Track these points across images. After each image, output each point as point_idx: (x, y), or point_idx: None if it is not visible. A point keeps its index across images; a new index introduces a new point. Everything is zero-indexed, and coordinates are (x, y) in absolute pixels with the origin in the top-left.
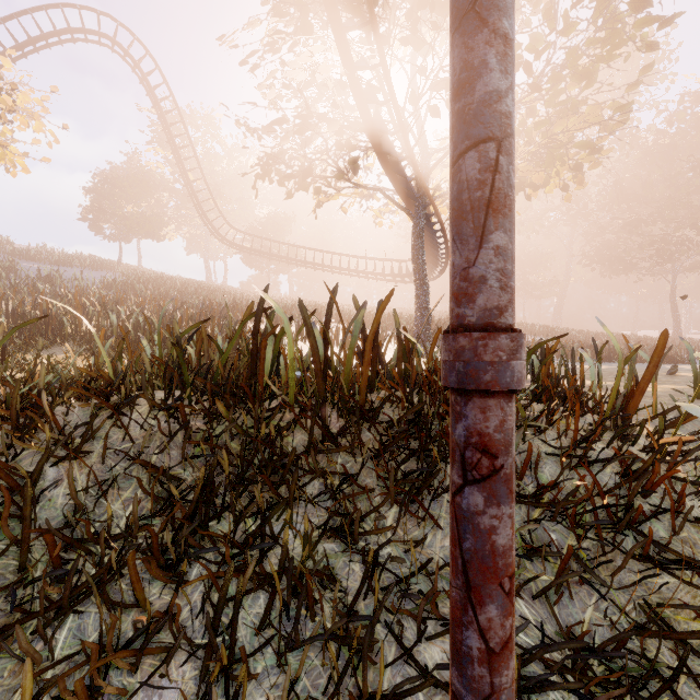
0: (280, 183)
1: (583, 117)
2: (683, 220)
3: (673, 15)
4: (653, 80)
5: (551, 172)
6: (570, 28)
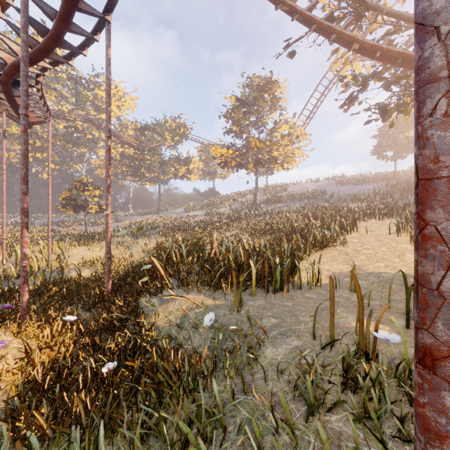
0: (383, 120)
1: None
2: None
3: None
4: None
5: None
6: None
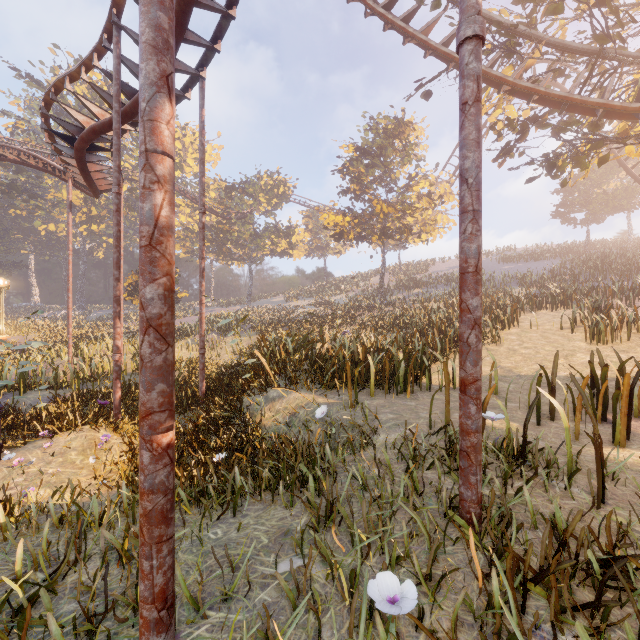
0: (554, 176)
1: None
2: None
3: None
4: None
5: None
6: None
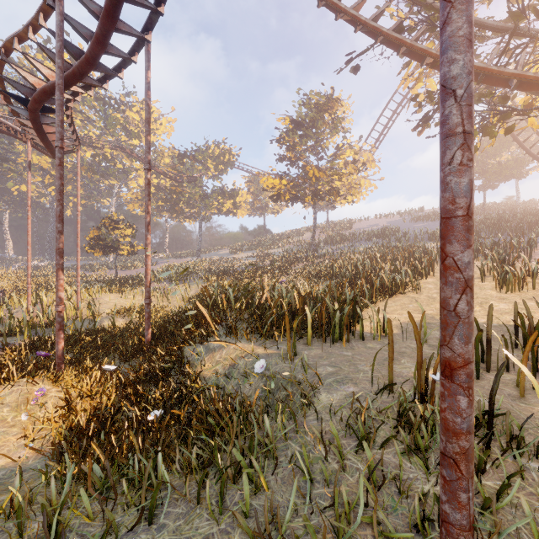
0: None
1: None
2: None
3: None
4: None
5: None
6: None
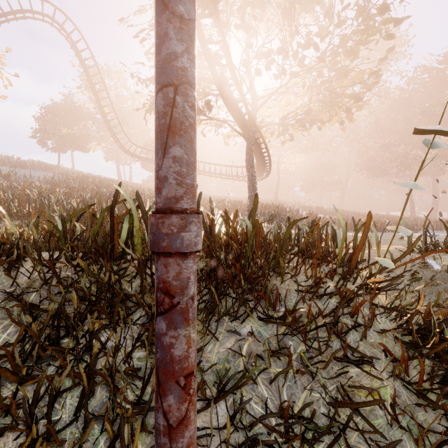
0: None
1: (352, 79)
2: (415, 144)
3: (403, 17)
4: (398, 57)
5: (333, 112)
6: (341, 23)
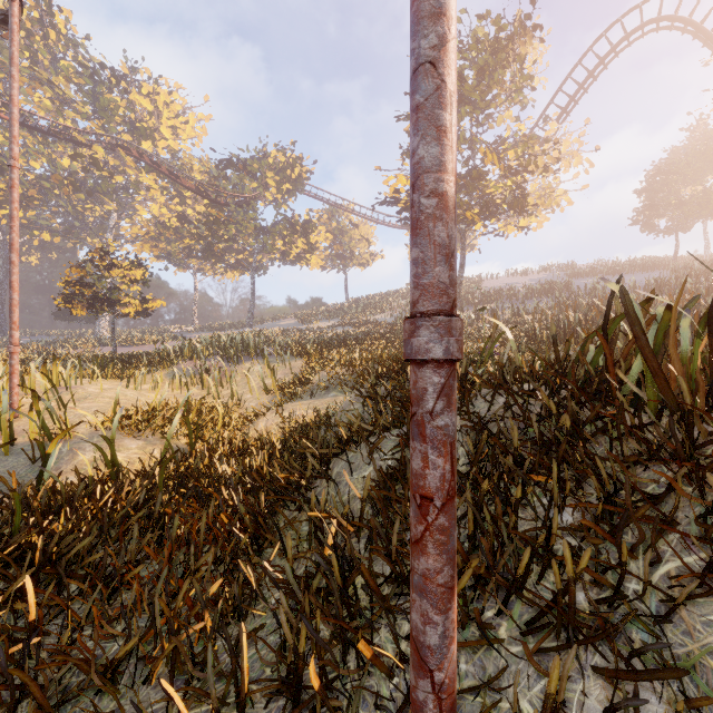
0: None
1: None
2: None
3: None
4: None
5: None
6: None
